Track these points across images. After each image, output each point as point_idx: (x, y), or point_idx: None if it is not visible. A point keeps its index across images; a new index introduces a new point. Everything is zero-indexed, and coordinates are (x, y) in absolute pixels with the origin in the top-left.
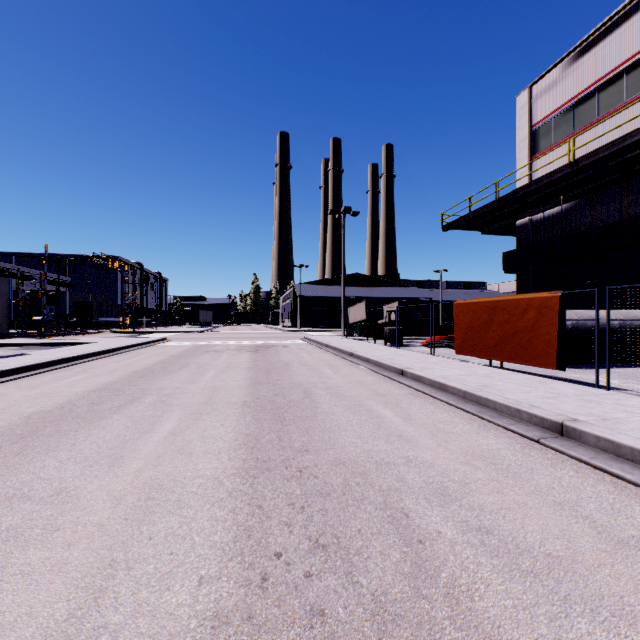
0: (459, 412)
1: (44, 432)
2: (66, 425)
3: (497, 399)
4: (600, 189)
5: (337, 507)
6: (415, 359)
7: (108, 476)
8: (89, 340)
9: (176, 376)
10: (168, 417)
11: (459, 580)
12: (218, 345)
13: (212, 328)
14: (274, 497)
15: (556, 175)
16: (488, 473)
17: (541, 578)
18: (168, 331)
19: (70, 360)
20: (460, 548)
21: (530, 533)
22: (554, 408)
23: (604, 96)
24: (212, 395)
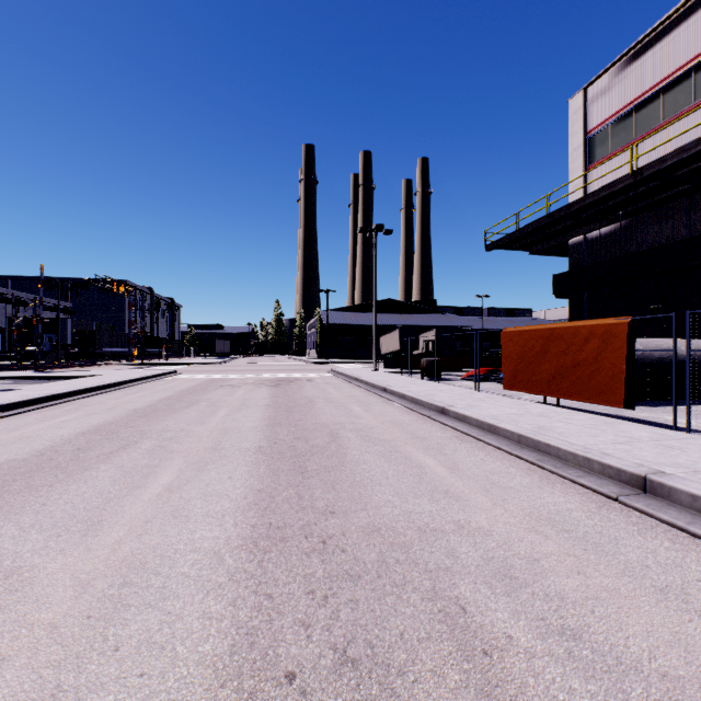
0: (514, 460)
1: (11, 487)
2: (40, 478)
3: (560, 445)
4: (665, 203)
5: (371, 597)
6: (457, 395)
7: (77, 550)
8: (89, 373)
9: (182, 415)
10: (166, 467)
11: None
12: (234, 379)
13: (229, 359)
14: (289, 581)
15: (616, 186)
16: (562, 544)
17: None
18: (180, 363)
19: (63, 396)
20: (541, 664)
21: (632, 638)
22: (631, 456)
23: (669, 98)
24: (222, 439)
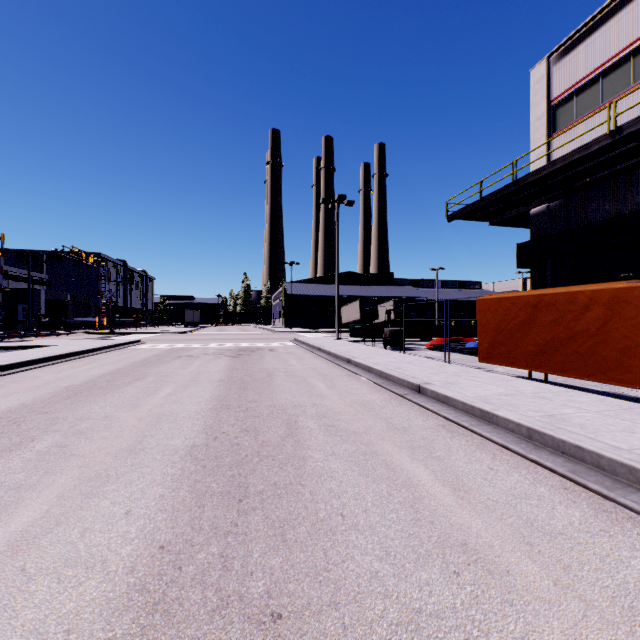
0: (535, 469)
1: None
2: None
3: (602, 450)
4: (636, 168)
5: None
6: (429, 368)
7: None
8: (48, 343)
9: (117, 395)
10: (42, 490)
11: None
12: (196, 348)
13: (198, 328)
14: None
15: (591, 148)
16: None
17: None
18: (148, 332)
19: None
20: None
21: None
22: None
23: None
24: (148, 432)
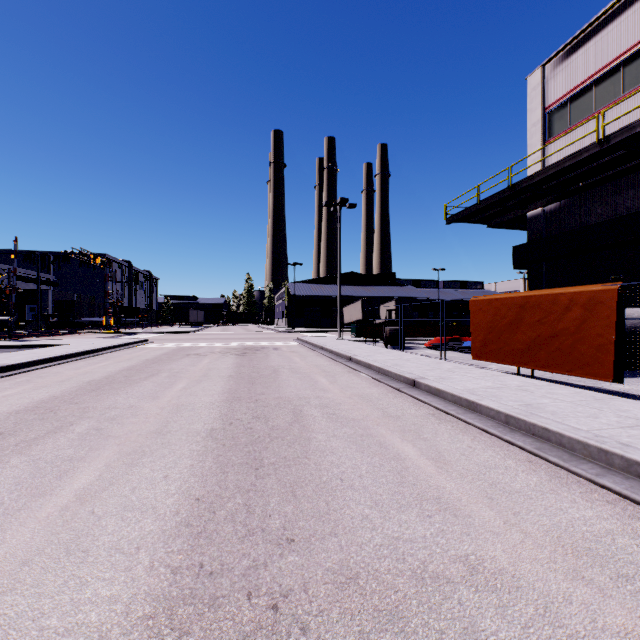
0: (508, 448)
1: None
2: None
3: (564, 431)
4: (626, 174)
5: None
6: (425, 365)
7: None
8: (61, 342)
9: (137, 388)
10: (91, 461)
11: None
12: (203, 347)
13: (202, 328)
14: None
15: (581, 156)
16: (633, 609)
17: None
18: (154, 331)
19: (19, 367)
20: None
21: None
22: None
23: (630, 70)
24: (171, 418)
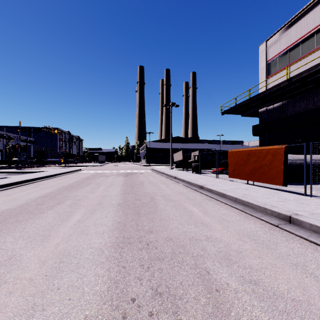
0: (233, 209)
1: (9, 221)
2: (22, 217)
3: (253, 202)
4: (302, 93)
5: (168, 267)
6: (208, 180)
7: (40, 247)
8: (41, 170)
9: (84, 189)
10: (77, 212)
11: (242, 318)
12: (107, 173)
13: (105, 164)
14: (132, 261)
15: (280, 85)
16: (252, 245)
17: (291, 316)
18: (82, 165)
19: (30, 180)
20: (241, 295)
21: (280, 284)
22: (284, 207)
23: (304, 45)
24: (102, 199)
